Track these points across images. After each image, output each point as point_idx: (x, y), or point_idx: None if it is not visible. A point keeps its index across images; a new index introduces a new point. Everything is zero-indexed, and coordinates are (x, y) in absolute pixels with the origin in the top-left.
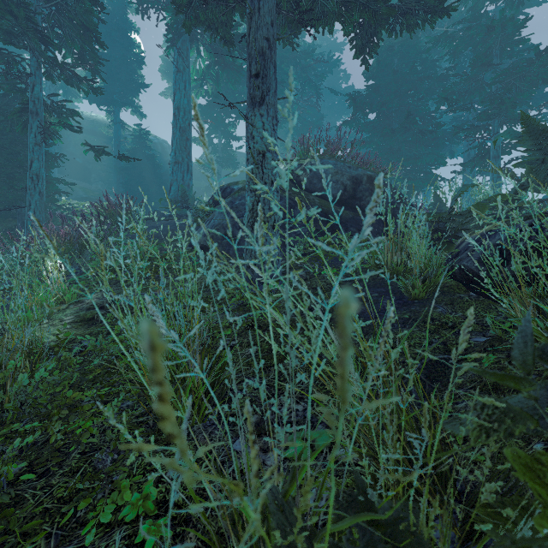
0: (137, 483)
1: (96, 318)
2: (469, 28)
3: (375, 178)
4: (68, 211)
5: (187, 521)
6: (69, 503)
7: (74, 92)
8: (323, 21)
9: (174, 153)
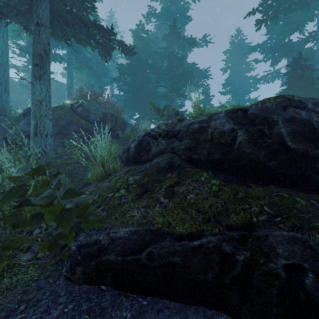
0: None
1: None
2: (166, 52)
3: (114, 114)
4: None
5: None
6: None
7: None
8: (80, 42)
9: None
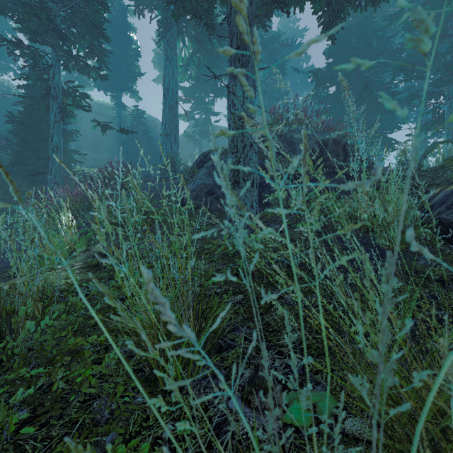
0: None
1: (100, 264)
2: (424, 4)
3: (340, 141)
4: (81, 176)
5: None
6: None
7: (87, 82)
8: (295, 1)
9: (164, 127)
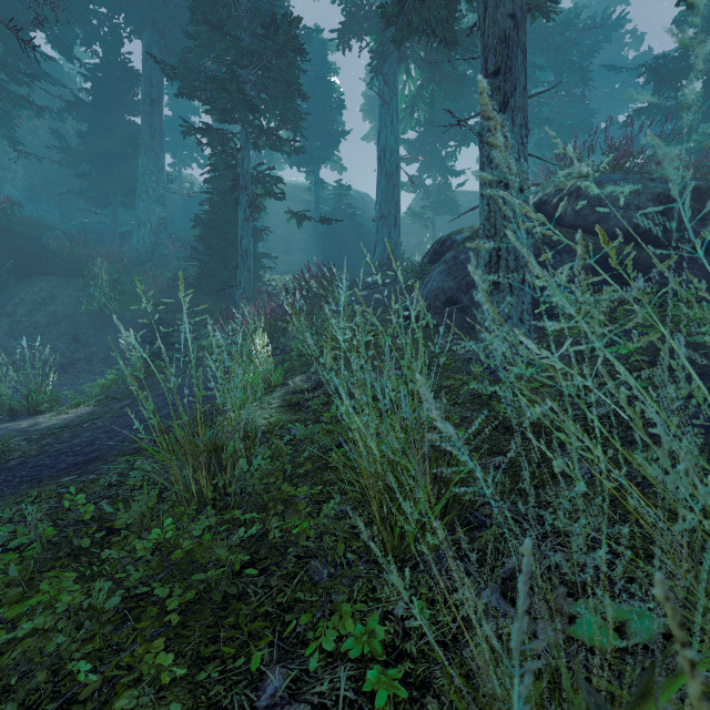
0: (359, 611)
1: (302, 403)
2: None
3: (707, 189)
4: (271, 287)
5: (425, 684)
6: (288, 613)
7: (276, 158)
8: None
9: (379, 206)
